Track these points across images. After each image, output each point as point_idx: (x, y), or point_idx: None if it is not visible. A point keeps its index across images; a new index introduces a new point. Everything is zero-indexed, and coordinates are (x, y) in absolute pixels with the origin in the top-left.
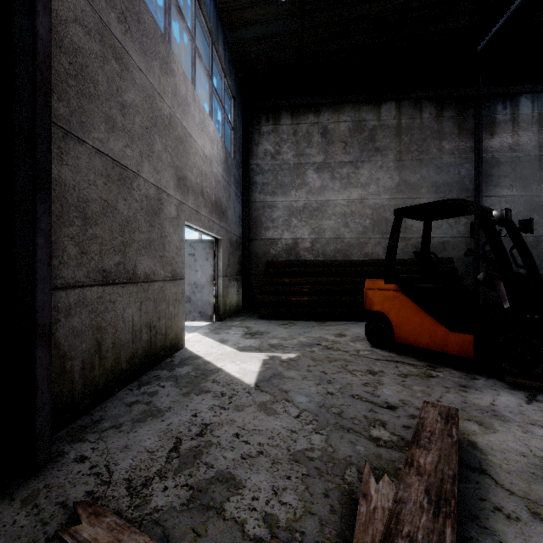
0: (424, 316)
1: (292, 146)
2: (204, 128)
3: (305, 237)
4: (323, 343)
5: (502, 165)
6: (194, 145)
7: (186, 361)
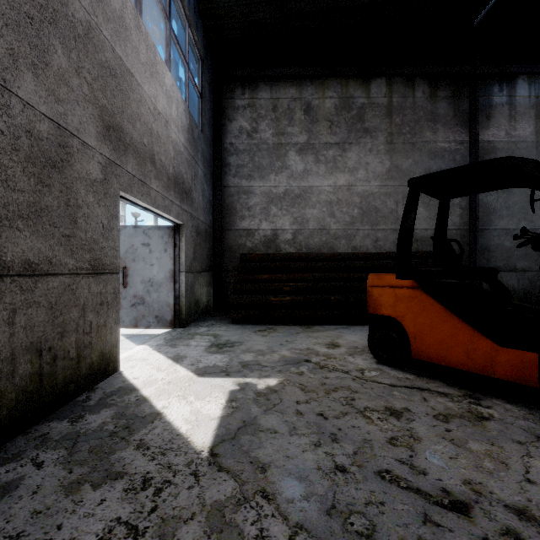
0: (457, 324)
1: (271, 123)
2: (155, 74)
3: (285, 228)
4: (313, 358)
5: (499, 151)
6: (138, 90)
7: (109, 399)
